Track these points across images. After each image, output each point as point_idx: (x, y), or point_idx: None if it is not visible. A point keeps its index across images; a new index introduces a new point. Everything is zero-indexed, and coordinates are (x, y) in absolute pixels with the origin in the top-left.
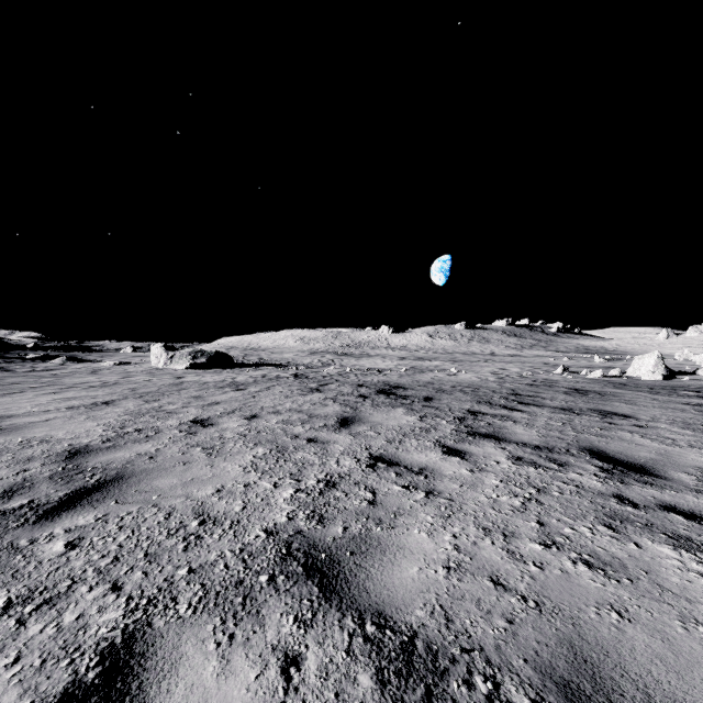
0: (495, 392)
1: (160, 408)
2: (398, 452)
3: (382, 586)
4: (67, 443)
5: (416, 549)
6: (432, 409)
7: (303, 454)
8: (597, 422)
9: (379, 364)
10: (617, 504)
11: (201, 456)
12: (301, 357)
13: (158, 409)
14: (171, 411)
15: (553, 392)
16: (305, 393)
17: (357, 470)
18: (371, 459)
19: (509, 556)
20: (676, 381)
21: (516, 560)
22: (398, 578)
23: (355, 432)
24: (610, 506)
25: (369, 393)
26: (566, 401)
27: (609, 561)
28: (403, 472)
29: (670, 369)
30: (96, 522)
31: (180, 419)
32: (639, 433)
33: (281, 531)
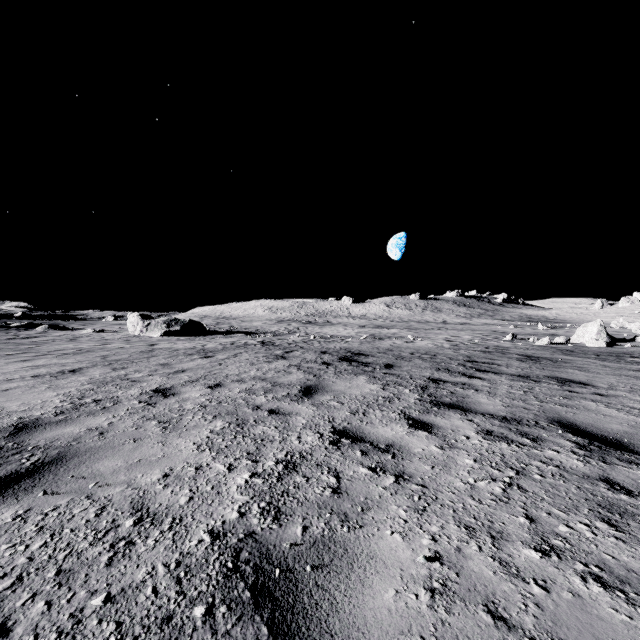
0: (452, 359)
1: (126, 376)
2: (362, 425)
3: (351, 622)
4: (17, 416)
5: (390, 560)
6: (393, 376)
7: (263, 428)
8: (557, 390)
9: (341, 331)
10: (609, 491)
11: (155, 431)
12: (269, 325)
13: (123, 377)
14: (136, 379)
15: (507, 359)
16: (271, 360)
17: (320, 448)
18: (335, 434)
19: (503, 569)
20: (619, 348)
21: (513, 576)
22: (370, 608)
23: (318, 402)
24: (601, 494)
25: (332, 360)
26: (521, 368)
27: (625, 577)
28: (369, 450)
29: (611, 336)
30: (12, 521)
31: (143, 388)
32: (603, 402)
33: (230, 532)
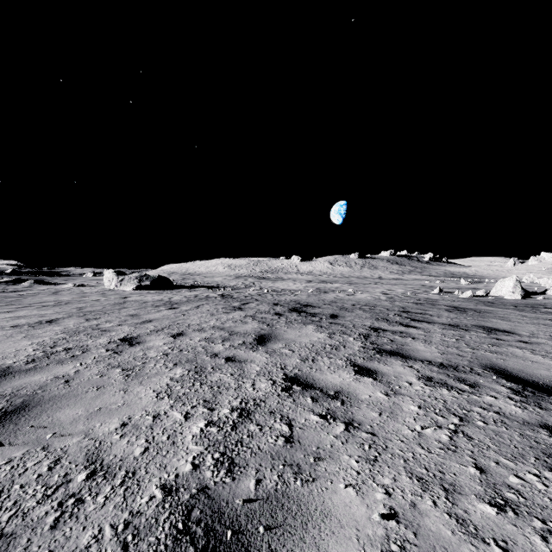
0: (389, 310)
1: (97, 326)
2: (312, 371)
3: None
4: None
5: (345, 518)
6: (338, 326)
7: (220, 375)
8: (485, 338)
9: (291, 286)
10: (550, 438)
11: (118, 379)
12: (228, 280)
13: (95, 327)
14: (106, 329)
15: (437, 310)
16: (229, 311)
17: (273, 395)
18: (287, 381)
19: (460, 528)
20: (532, 300)
21: (472, 537)
22: None
23: (271, 350)
24: (544, 441)
25: (283, 311)
26: (451, 318)
27: None
28: (319, 397)
29: (525, 290)
30: None
31: (111, 337)
32: (528, 349)
33: (182, 487)
